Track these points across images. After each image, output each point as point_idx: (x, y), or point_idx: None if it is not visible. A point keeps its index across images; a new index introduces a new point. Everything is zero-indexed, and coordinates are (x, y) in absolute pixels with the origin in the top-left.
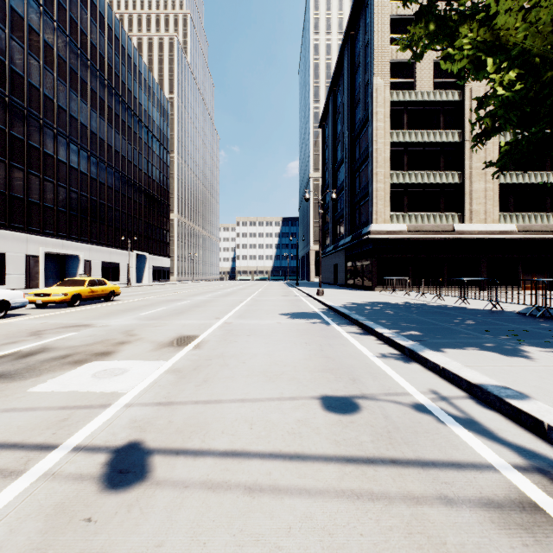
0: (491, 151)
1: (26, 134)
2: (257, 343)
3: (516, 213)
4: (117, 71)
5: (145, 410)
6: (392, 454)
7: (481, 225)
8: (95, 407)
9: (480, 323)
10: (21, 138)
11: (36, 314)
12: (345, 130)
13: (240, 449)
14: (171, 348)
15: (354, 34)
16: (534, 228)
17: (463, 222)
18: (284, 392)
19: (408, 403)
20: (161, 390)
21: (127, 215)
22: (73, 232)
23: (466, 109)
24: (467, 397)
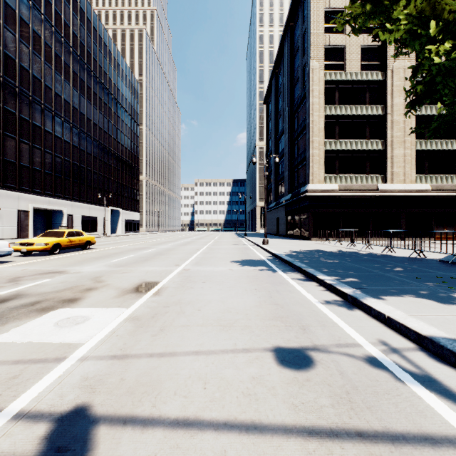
0: (409, 123)
1: (17, 108)
2: (211, 289)
3: (430, 175)
4: (95, 56)
5: (99, 365)
6: (357, 424)
7: (401, 184)
8: (49, 361)
9: (410, 270)
10: (13, 112)
11: (20, 261)
12: (285, 105)
13: (193, 417)
14: (133, 295)
15: (293, 25)
16: (445, 187)
17: (385, 182)
18: (238, 343)
19: (360, 356)
20: (117, 341)
21: (103, 177)
22: (58, 191)
23: (388, 87)
24: (417, 348)
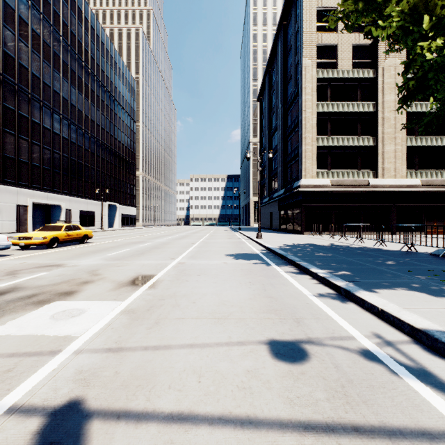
0: (399, 119)
1: (17, 105)
2: (206, 282)
3: (420, 170)
4: (92, 55)
5: (93, 358)
6: (353, 419)
7: (392, 180)
8: (44, 354)
9: (401, 264)
10: (12, 109)
11: (18, 254)
12: (278, 102)
13: (187, 411)
14: (129, 288)
15: (286, 24)
16: (435, 183)
17: (377, 178)
18: (232, 336)
19: (355, 348)
20: (113, 334)
21: (101, 172)
22: (56, 186)
23: (379, 84)
24: (411, 341)
